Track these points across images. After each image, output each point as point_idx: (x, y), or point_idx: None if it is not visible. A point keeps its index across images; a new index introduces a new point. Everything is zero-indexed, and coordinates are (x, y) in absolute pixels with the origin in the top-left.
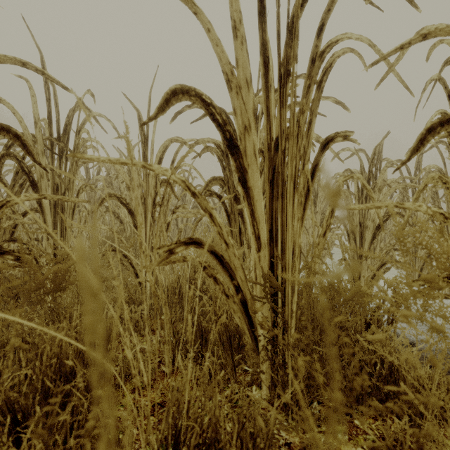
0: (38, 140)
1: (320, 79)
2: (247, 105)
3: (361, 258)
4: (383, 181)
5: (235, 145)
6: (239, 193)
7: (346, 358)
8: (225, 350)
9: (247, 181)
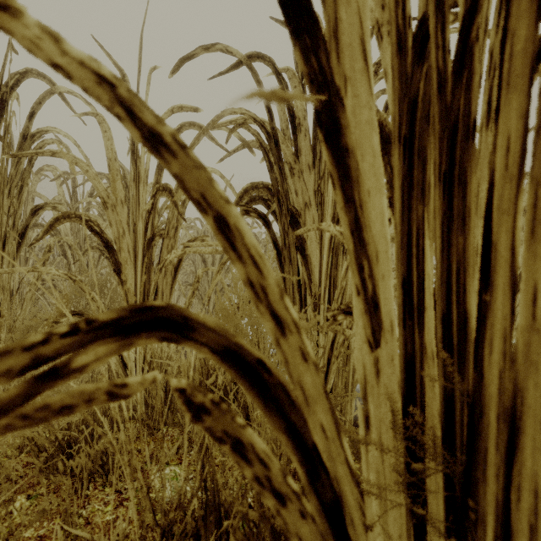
0: None
1: None
2: None
3: None
4: None
5: (306, 13)
6: (298, 211)
7: None
8: None
9: (340, 132)
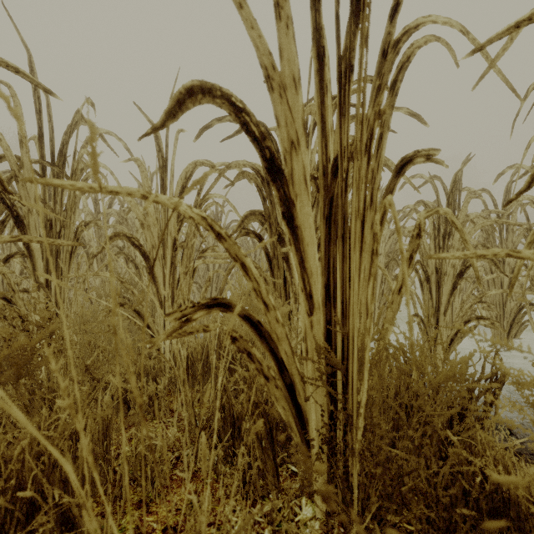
0: (24, 164)
1: (395, 78)
2: (294, 113)
3: (438, 313)
4: (465, 216)
5: (278, 168)
6: (284, 231)
7: (432, 464)
8: (264, 450)
9: (294, 218)
